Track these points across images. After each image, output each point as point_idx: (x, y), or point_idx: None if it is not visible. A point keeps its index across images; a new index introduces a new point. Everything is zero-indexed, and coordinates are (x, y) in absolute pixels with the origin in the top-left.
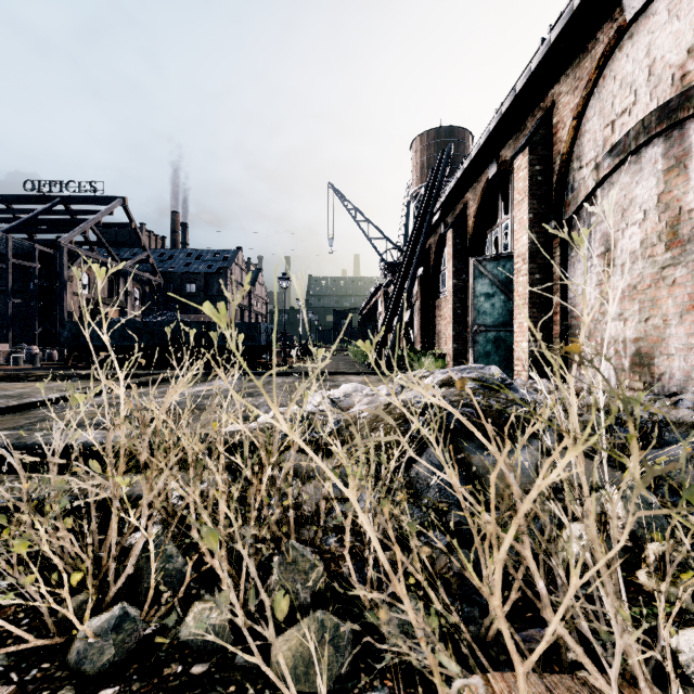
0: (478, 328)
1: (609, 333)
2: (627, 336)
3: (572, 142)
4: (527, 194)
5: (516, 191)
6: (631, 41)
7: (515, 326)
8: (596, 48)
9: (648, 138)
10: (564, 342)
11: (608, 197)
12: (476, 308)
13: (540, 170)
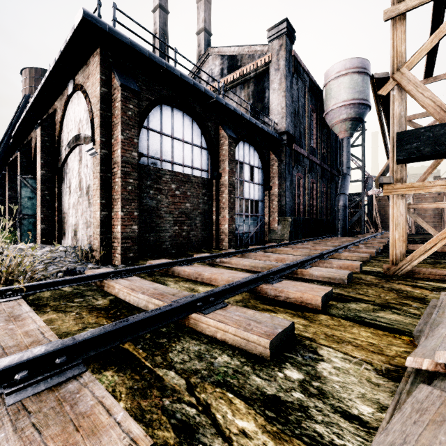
0: (23, 216)
1: (70, 221)
2: (73, 223)
3: (60, 133)
4: (40, 150)
5: (38, 146)
6: (72, 103)
7: (37, 216)
8: (65, 97)
9: (74, 145)
10: (60, 225)
11: (70, 163)
12: (22, 204)
13: (48, 140)
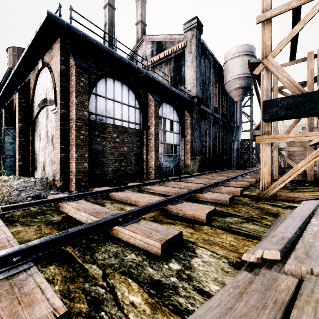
0: (6, 156)
1: (40, 160)
2: (42, 161)
3: (33, 96)
4: (18, 109)
5: (17, 106)
6: (41, 76)
7: (17, 156)
8: (36, 71)
9: (43, 106)
10: (33, 162)
11: (40, 118)
12: (6, 147)
13: (24, 101)
